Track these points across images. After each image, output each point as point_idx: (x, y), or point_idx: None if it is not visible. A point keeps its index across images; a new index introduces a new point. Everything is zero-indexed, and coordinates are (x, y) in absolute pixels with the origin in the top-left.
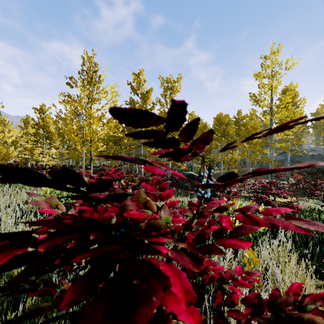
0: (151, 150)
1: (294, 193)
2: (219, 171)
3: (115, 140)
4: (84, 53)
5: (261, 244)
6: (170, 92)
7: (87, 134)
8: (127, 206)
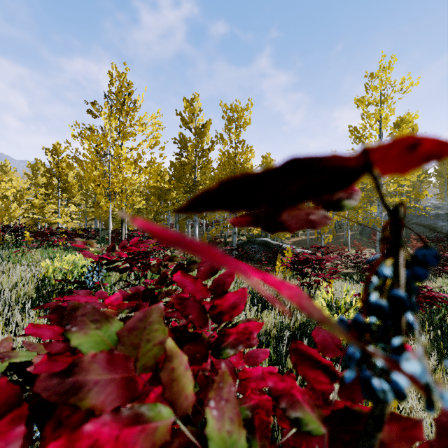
0: None
1: None
2: (305, 237)
3: (158, 193)
4: (112, 67)
5: None
6: (237, 125)
7: (115, 183)
8: (83, 391)
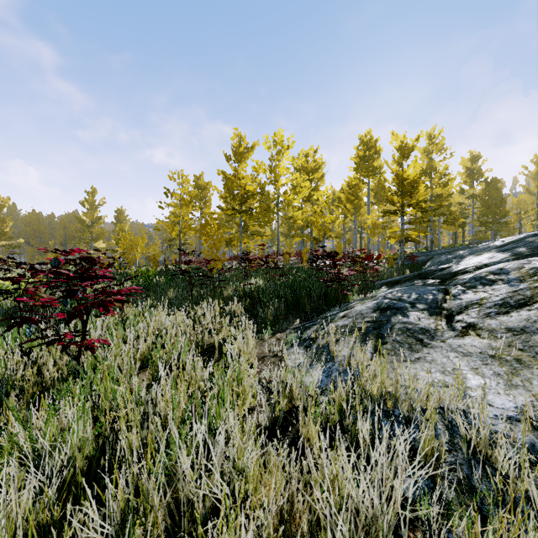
0: None
1: None
2: None
3: None
4: None
5: None
6: None
7: None
8: None
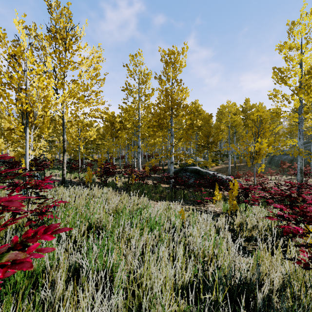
0: (150, 141)
1: None
2: (225, 165)
3: (111, 132)
4: None
5: None
6: (173, 67)
7: (23, 99)
8: None
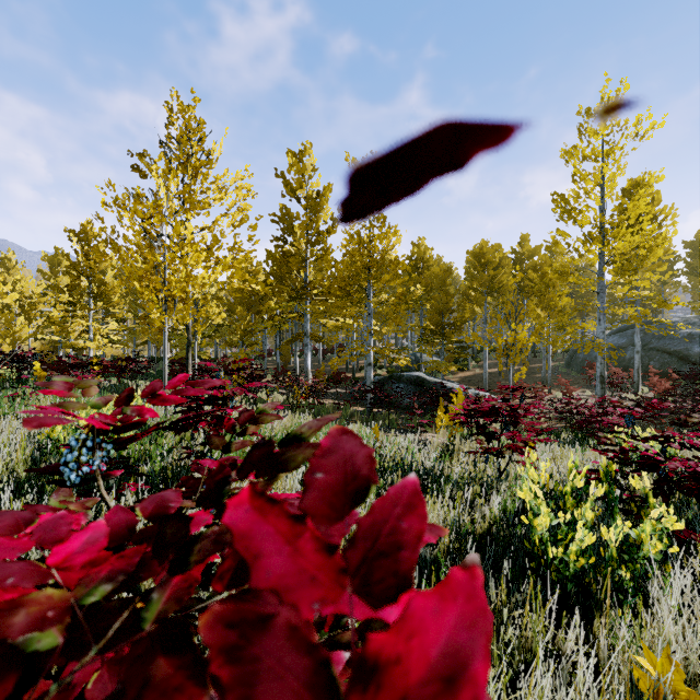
0: (329, 323)
1: (655, 422)
2: (480, 370)
3: (248, 302)
4: (172, 96)
5: (652, 594)
6: None
7: (173, 282)
8: None
